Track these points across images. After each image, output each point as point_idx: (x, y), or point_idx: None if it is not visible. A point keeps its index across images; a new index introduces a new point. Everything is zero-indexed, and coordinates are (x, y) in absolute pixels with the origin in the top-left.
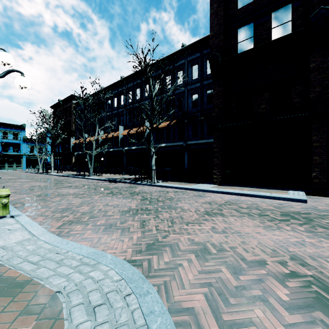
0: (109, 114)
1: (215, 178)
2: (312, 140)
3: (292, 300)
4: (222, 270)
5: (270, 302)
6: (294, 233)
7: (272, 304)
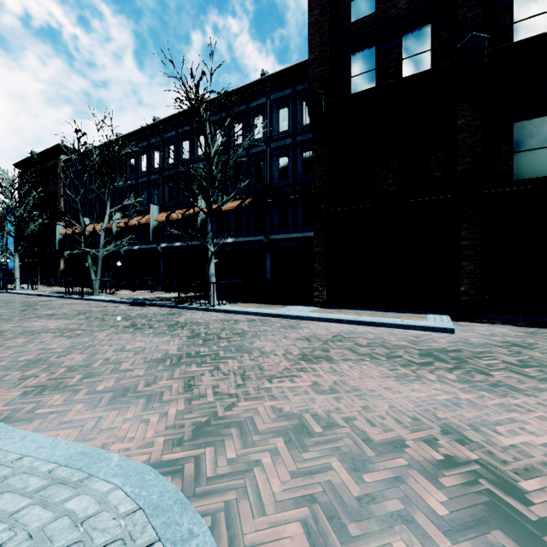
0: (131, 184)
1: (316, 296)
2: (460, 236)
3: (453, 513)
4: (333, 466)
5: (418, 521)
6: (443, 385)
7: (422, 525)
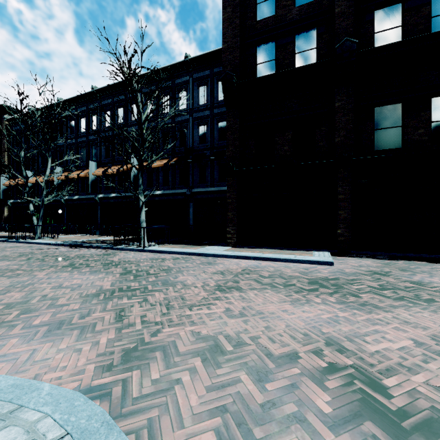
0: (72, 143)
1: (229, 238)
2: (337, 191)
3: (335, 410)
4: (241, 379)
5: (309, 420)
6: (326, 306)
7: (312, 423)
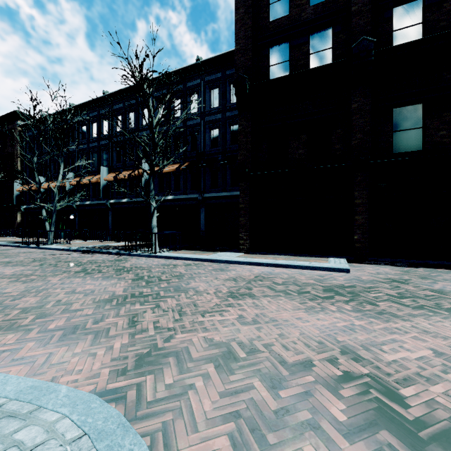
0: (83, 148)
1: (241, 244)
2: (354, 196)
3: (350, 419)
4: (255, 386)
5: (323, 428)
6: (341, 314)
7: (326, 431)
